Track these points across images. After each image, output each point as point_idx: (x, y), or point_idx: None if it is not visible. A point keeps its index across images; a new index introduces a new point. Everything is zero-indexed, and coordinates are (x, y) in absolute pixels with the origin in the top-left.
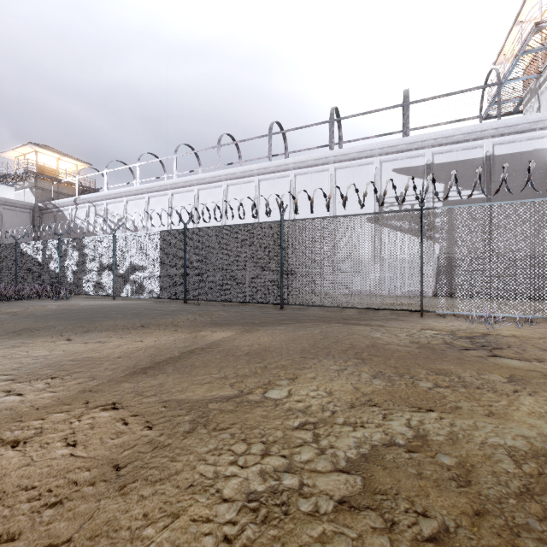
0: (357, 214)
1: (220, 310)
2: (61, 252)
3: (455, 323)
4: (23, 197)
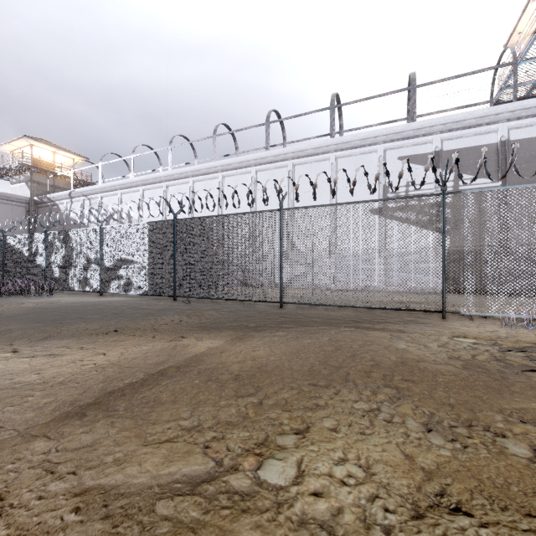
0: (367, 201)
1: (212, 309)
2: (48, 245)
3: (489, 327)
4: (19, 190)
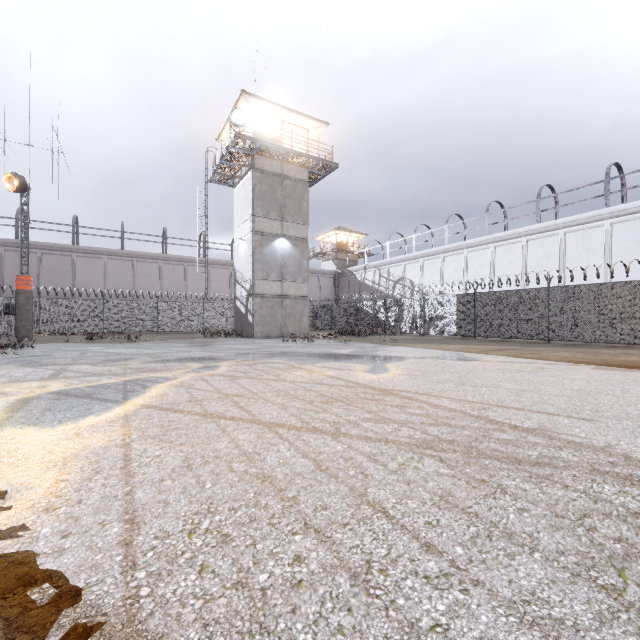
0: (608, 283)
1: (504, 342)
2: (386, 307)
3: None
4: (327, 266)
